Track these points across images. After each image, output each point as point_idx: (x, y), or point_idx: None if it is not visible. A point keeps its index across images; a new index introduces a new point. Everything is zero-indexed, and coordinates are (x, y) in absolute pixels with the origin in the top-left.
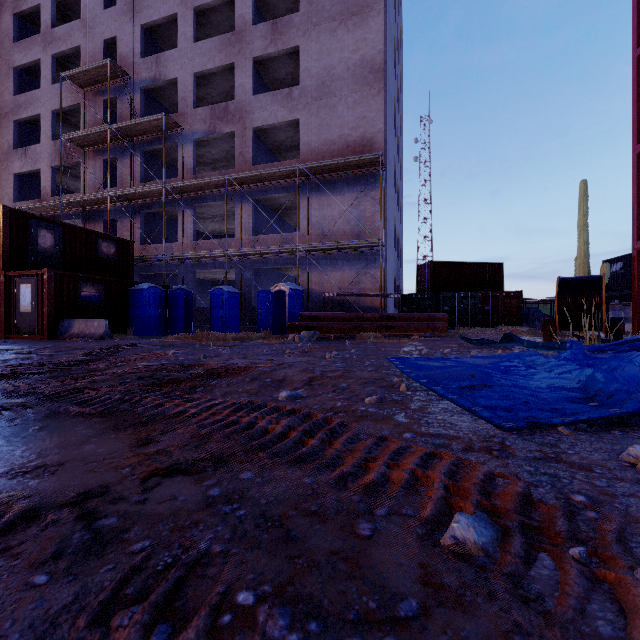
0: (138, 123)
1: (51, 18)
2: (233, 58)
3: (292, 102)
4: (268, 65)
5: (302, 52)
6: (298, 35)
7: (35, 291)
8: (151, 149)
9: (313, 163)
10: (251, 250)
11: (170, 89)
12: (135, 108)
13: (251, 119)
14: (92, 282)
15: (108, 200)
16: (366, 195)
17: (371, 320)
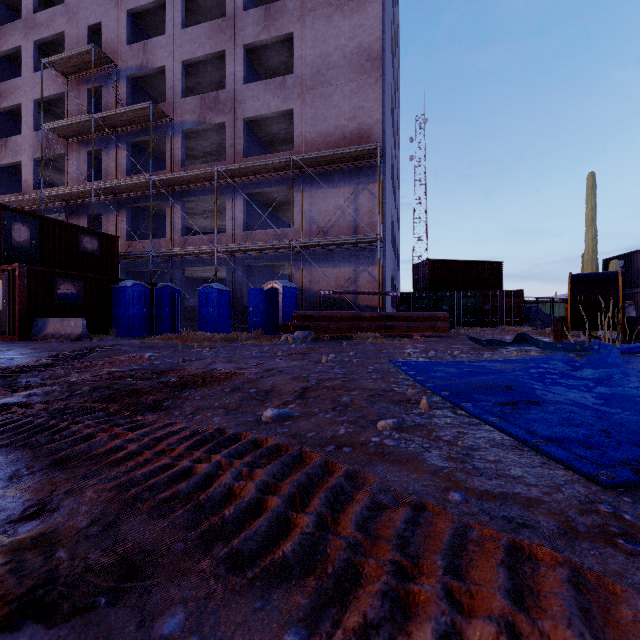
0: (123, 112)
1: (33, 3)
2: (224, 45)
3: (286, 91)
4: (261, 53)
5: (296, 39)
6: (292, 21)
7: (6, 288)
8: (138, 140)
9: (308, 154)
10: (242, 246)
11: (158, 78)
12: (121, 97)
13: (243, 109)
14: (70, 279)
15: (92, 193)
16: (363, 189)
17: (369, 319)
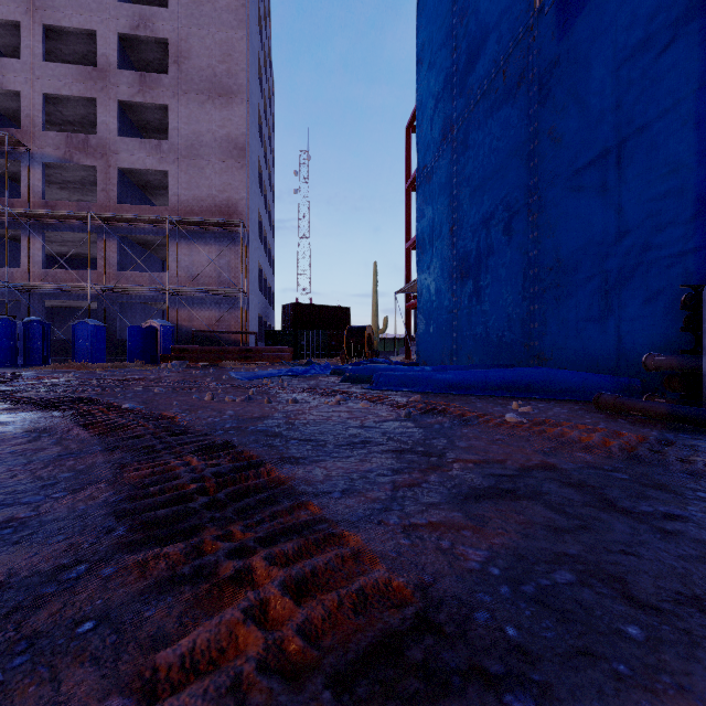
0: None
1: None
2: (95, 93)
3: (161, 154)
4: (135, 107)
5: (172, 112)
6: (168, 95)
7: None
8: None
9: (183, 218)
10: (119, 287)
11: (6, 95)
12: None
13: (116, 159)
14: None
15: None
16: (231, 249)
17: (233, 352)
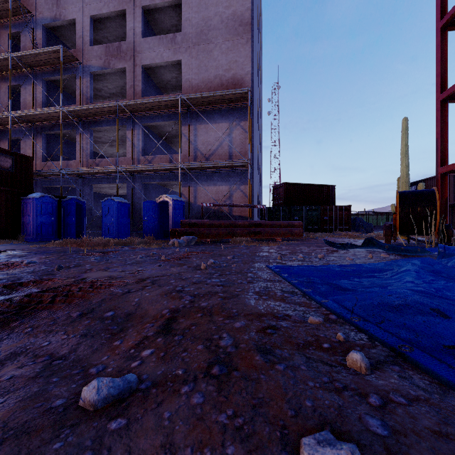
0: (38, 53)
1: None
2: (125, 5)
3: (176, 45)
4: (156, 16)
5: (184, 4)
6: None
7: None
8: (52, 79)
9: (193, 94)
10: (139, 167)
11: (71, 30)
12: (37, 42)
13: (141, 58)
14: None
15: (9, 120)
16: (237, 125)
17: (242, 226)
